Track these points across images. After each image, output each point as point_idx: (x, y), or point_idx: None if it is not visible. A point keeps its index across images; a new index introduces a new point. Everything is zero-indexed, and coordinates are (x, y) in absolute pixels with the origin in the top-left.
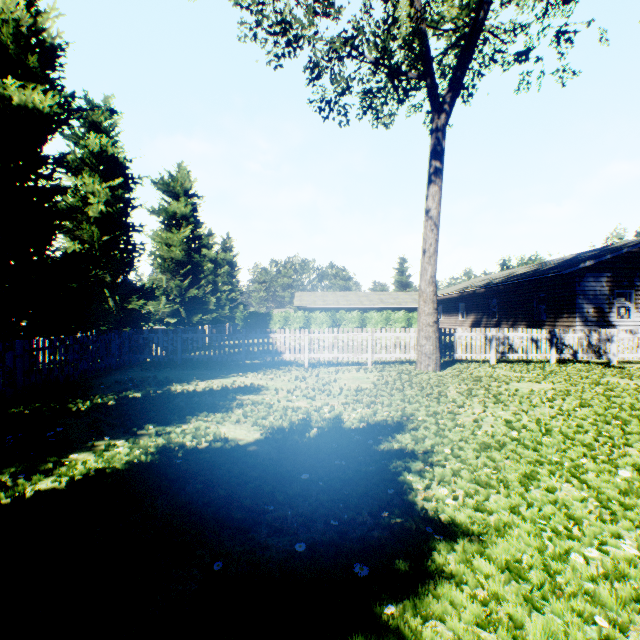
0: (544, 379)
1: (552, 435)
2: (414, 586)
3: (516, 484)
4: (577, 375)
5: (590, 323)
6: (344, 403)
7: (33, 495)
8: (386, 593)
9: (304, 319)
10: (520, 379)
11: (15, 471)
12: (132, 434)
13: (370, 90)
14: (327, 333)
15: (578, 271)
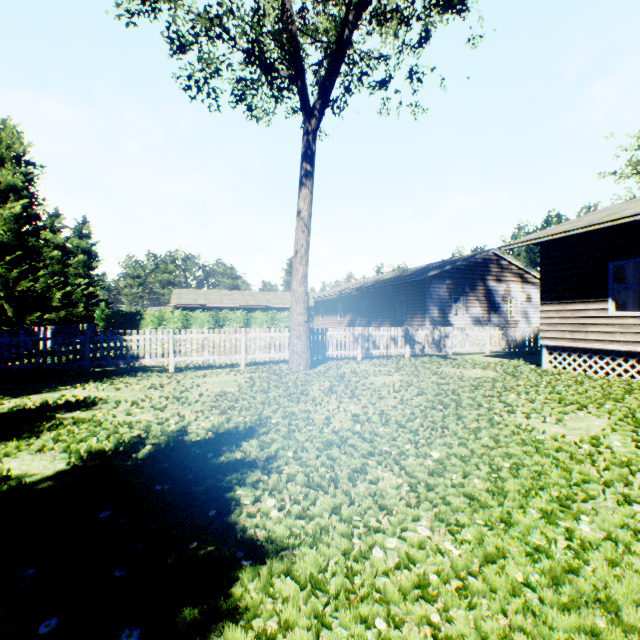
0: (397, 372)
1: (389, 425)
2: (196, 639)
3: (346, 480)
4: (422, 367)
5: (436, 322)
6: (198, 411)
7: None
8: None
9: (183, 319)
10: (378, 373)
11: None
12: None
13: (241, 78)
14: (196, 334)
15: (427, 278)
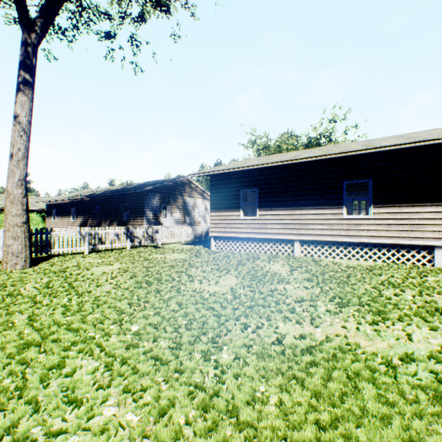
0: (118, 261)
1: (100, 309)
2: None
3: (36, 384)
4: (139, 255)
5: (151, 222)
6: None
7: None
8: None
9: None
10: (101, 264)
11: None
12: None
13: None
14: None
15: (145, 191)
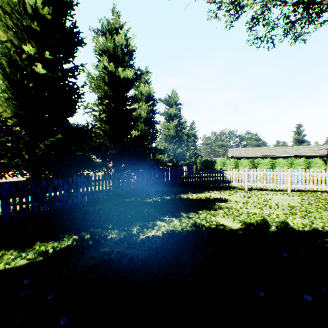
0: None
1: None
2: None
3: None
4: None
5: None
6: (284, 213)
7: (152, 236)
8: None
9: (234, 163)
10: None
11: (140, 225)
12: (176, 216)
13: (292, 22)
14: (258, 171)
15: None
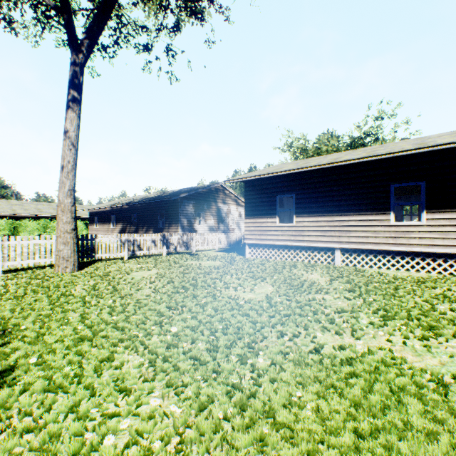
0: (155, 267)
1: (142, 311)
2: None
3: (91, 373)
4: (174, 262)
5: (186, 229)
6: None
7: None
8: None
9: None
10: (140, 269)
11: None
12: None
13: None
14: None
15: (180, 199)
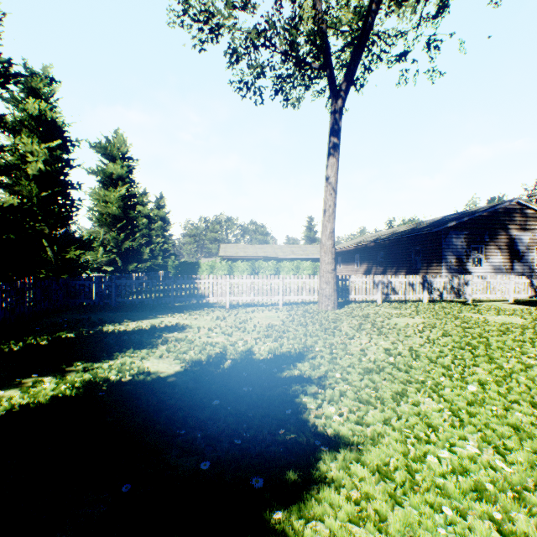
0: (417, 315)
1: (420, 359)
2: (301, 492)
3: (390, 400)
4: (442, 311)
5: (453, 270)
6: (256, 338)
7: None
8: (276, 500)
9: (228, 267)
10: (399, 315)
11: None
12: (60, 371)
13: (280, 75)
14: (245, 279)
15: (444, 230)
